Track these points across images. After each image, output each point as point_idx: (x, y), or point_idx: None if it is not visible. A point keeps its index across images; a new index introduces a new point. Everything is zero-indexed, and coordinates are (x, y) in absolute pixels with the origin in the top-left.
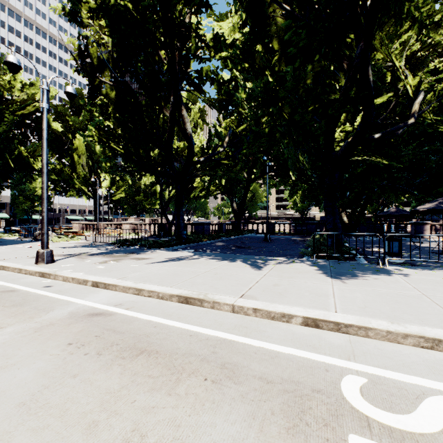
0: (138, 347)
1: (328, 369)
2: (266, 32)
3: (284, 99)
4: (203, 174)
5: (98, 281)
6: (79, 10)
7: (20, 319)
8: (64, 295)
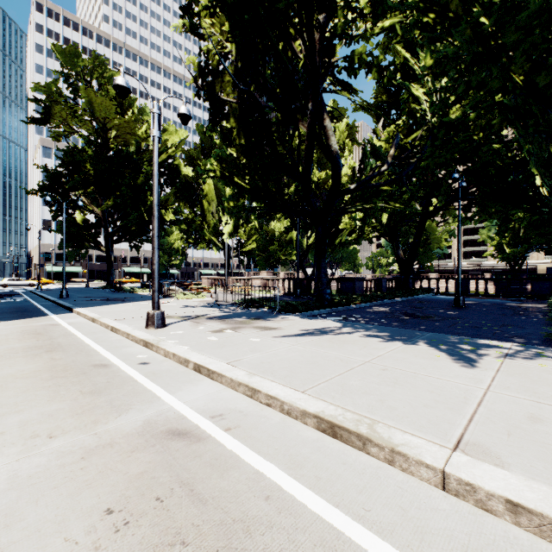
0: None
1: None
2: None
3: (515, 46)
4: (353, 208)
5: (201, 364)
6: (198, 19)
7: (81, 422)
8: (155, 381)
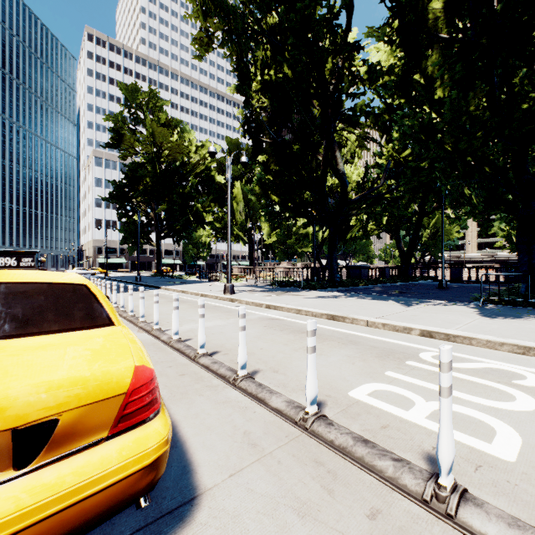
0: (302, 331)
1: (419, 349)
2: (421, 64)
3: (443, 130)
4: (358, 213)
5: (270, 304)
6: None
7: (234, 317)
8: (250, 310)
